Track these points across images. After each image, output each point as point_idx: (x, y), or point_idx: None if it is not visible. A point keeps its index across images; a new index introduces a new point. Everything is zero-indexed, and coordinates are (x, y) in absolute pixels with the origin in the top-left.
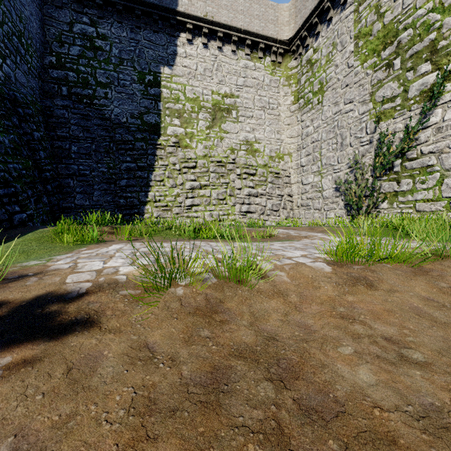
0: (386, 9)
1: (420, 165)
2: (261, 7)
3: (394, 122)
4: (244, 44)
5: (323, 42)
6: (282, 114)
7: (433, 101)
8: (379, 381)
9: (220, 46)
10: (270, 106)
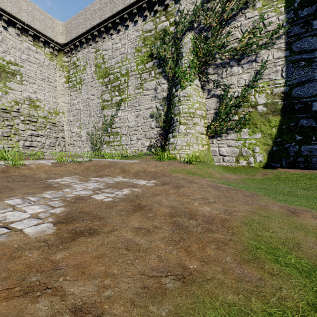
0: (106, 61)
1: (116, 131)
2: (42, 15)
3: (108, 111)
4: (27, 32)
5: (81, 57)
6: (58, 87)
7: (118, 107)
8: (45, 176)
9: (5, 26)
10: (49, 80)
